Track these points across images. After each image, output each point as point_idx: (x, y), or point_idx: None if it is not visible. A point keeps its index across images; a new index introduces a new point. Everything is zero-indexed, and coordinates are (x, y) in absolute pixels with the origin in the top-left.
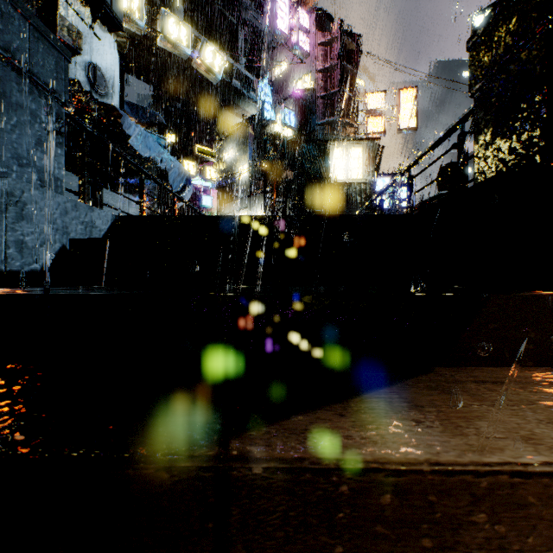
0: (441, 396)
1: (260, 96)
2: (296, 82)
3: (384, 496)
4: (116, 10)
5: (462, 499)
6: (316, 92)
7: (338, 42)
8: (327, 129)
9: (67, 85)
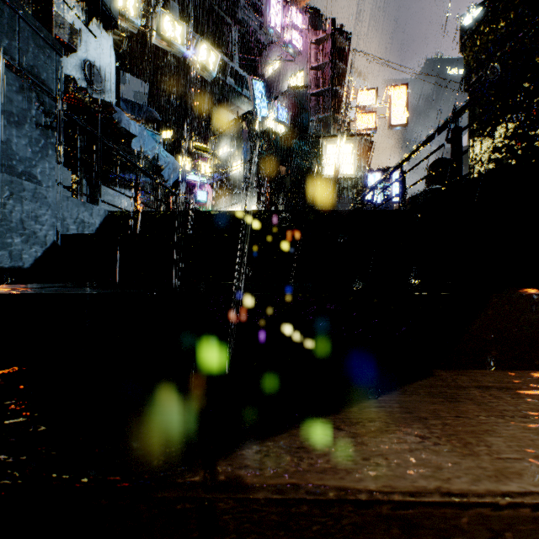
0: (444, 405)
1: (254, 93)
2: (289, 79)
3: (390, 531)
4: (112, 8)
5: (479, 535)
6: (309, 90)
7: (330, 40)
8: (320, 125)
9: (59, 80)
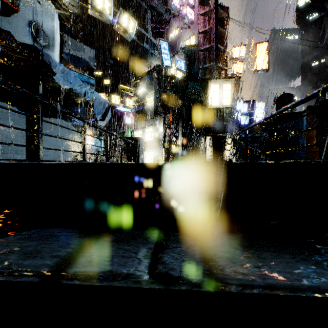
0: None
1: (161, 49)
2: (185, 41)
3: None
4: None
5: None
6: (199, 47)
7: (214, 12)
8: (206, 71)
9: None
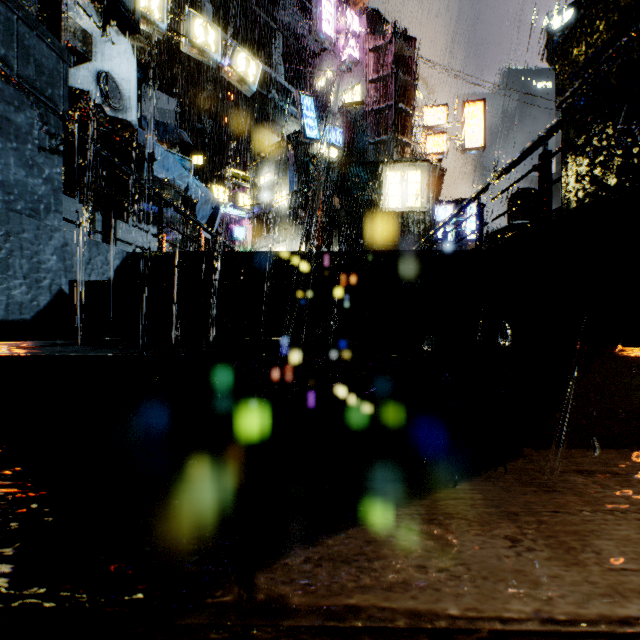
0: (538, 496)
1: (301, 110)
2: (344, 94)
3: None
4: (132, 10)
5: None
6: (367, 106)
7: (392, 48)
8: (380, 149)
9: (67, 94)
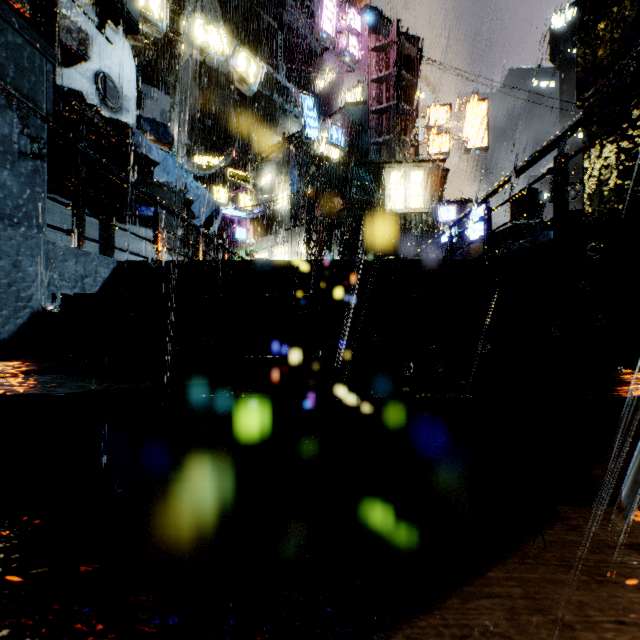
0: (592, 591)
1: (303, 110)
2: (346, 94)
3: None
4: (131, 9)
5: None
6: (369, 106)
7: (394, 47)
8: (382, 149)
9: (50, 95)
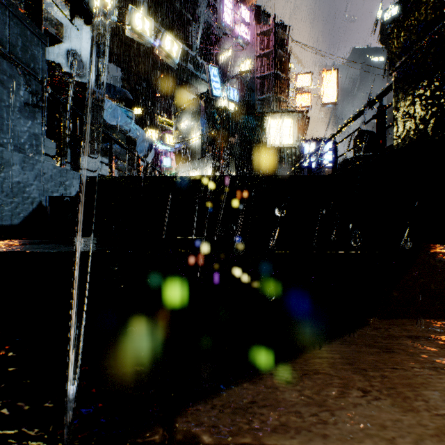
0: (381, 355)
1: (210, 77)
2: (239, 65)
3: None
4: (91, 6)
5: None
6: (255, 74)
7: (273, 33)
8: (264, 103)
9: (44, 65)
